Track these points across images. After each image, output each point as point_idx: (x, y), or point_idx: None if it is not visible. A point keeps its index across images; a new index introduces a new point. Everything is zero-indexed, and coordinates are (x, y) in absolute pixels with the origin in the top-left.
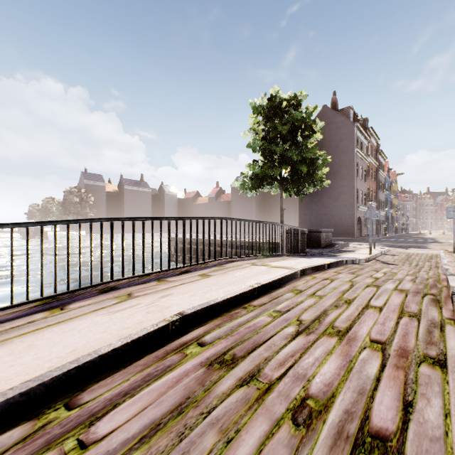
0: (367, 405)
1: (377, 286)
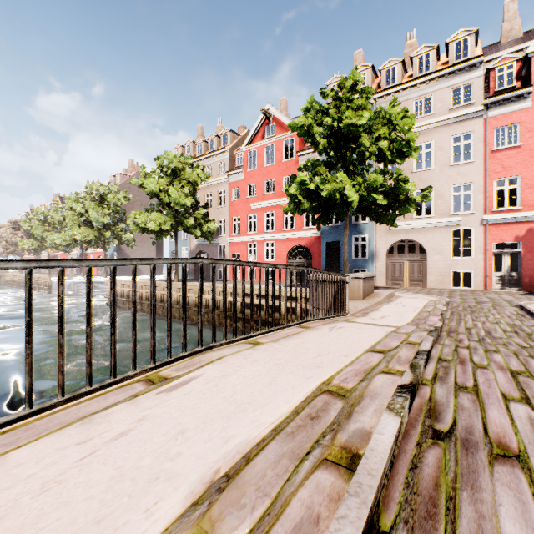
0: (470, 351)
1: None
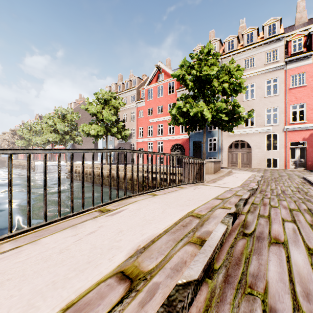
0: (270, 199)
1: (310, 250)
